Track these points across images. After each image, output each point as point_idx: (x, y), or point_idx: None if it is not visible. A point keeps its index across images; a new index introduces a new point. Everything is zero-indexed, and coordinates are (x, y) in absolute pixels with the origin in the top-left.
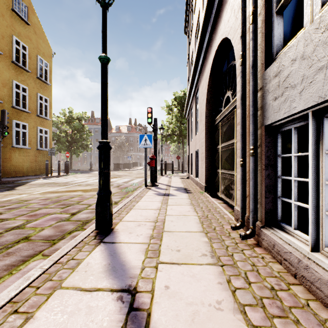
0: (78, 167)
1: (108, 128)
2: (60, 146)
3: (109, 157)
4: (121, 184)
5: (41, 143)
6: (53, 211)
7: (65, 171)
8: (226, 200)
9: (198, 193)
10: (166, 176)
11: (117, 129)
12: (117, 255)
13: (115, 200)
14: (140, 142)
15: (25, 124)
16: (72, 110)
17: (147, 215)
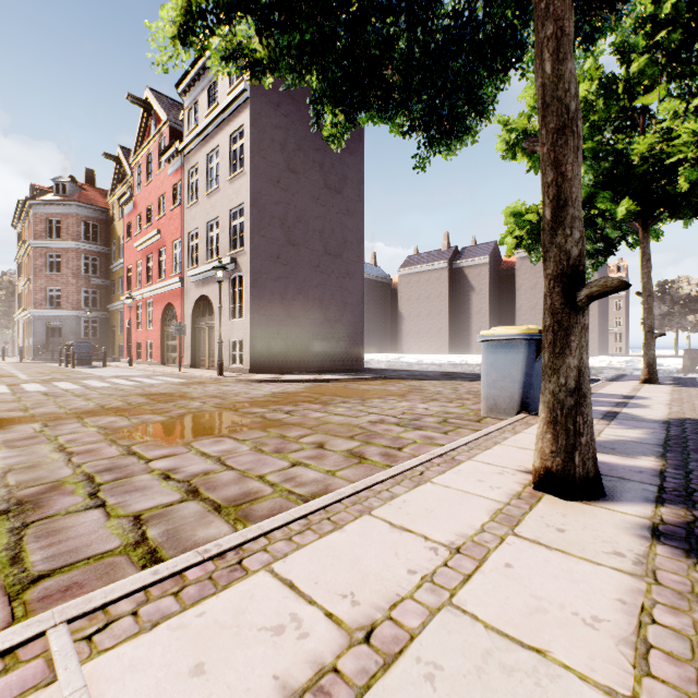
0: None
1: None
2: None
3: None
4: None
5: None
6: None
7: None
8: None
9: None
10: None
11: None
12: None
13: None
14: None
15: None
16: None
17: None
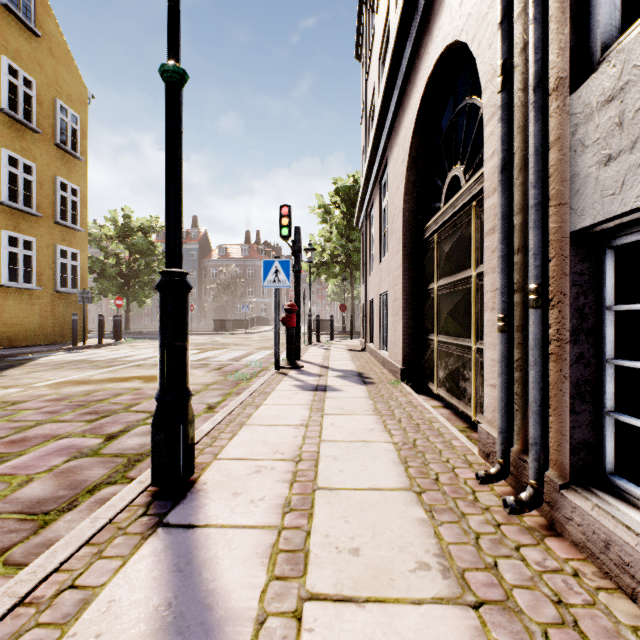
0: (143, 326)
1: (205, 250)
2: (106, 284)
3: (186, 310)
4: (226, 364)
5: (64, 279)
6: (67, 430)
7: (114, 336)
8: (451, 401)
9: (388, 385)
10: (319, 345)
11: (222, 252)
12: (193, 572)
13: (209, 401)
14: (264, 276)
15: (31, 240)
16: (129, 213)
17: (279, 442)
